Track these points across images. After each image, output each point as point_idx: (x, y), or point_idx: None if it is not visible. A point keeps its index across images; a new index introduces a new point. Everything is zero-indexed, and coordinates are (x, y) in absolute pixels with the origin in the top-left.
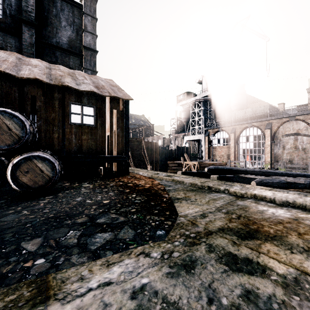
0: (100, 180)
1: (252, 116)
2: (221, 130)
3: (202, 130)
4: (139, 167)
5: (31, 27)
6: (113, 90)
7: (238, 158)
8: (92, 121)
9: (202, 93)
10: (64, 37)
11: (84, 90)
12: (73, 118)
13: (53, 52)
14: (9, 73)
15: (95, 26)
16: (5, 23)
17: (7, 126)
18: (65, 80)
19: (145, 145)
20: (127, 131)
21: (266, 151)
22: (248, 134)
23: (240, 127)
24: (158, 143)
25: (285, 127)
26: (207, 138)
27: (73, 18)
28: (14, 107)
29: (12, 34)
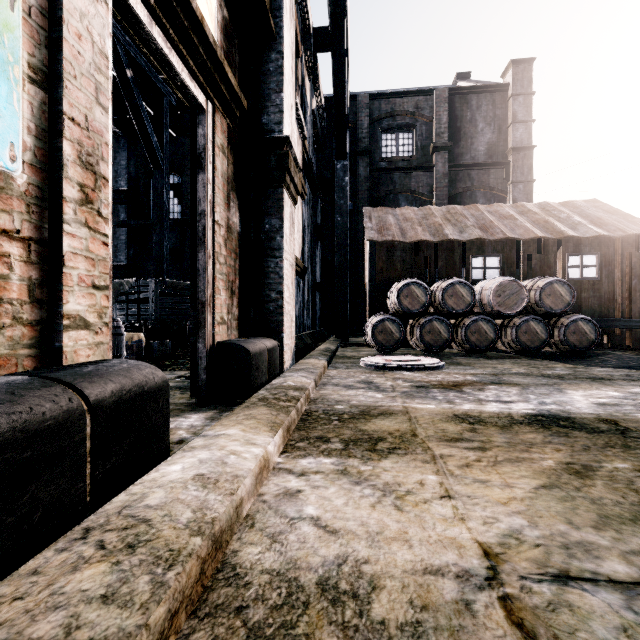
0: (622, 350)
1: None
2: None
3: None
4: None
5: (444, 152)
6: (621, 223)
7: None
8: (594, 273)
9: None
10: (480, 145)
11: (589, 236)
12: (569, 273)
13: (467, 173)
14: (516, 238)
15: (529, 108)
16: (416, 160)
17: (559, 293)
18: (558, 227)
19: None
20: None
21: None
22: None
23: None
24: None
25: None
26: None
27: (493, 111)
28: (512, 270)
29: (423, 170)
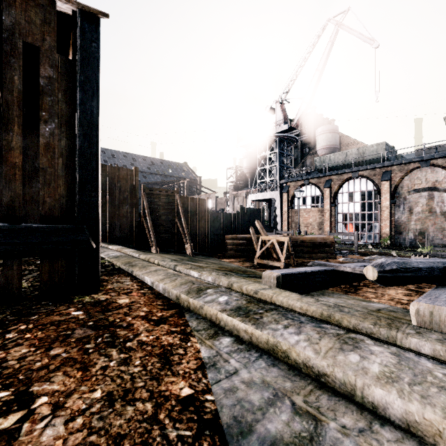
0: None
1: (357, 160)
2: (308, 182)
3: (275, 184)
4: (170, 247)
5: None
6: None
7: (336, 227)
8: None
9: (276, 128)
10: None
11: None
12: None
13: None
14: None
15: None
16: None
17: None
18: None
19: (182, 204)
20: (89, 134)
21: (383, 216)
22: (352, 189)
23: (340, 178)
24: (206, 201)
25: (413, 178)
26: (285, 196)
27: None
28: None
29: None
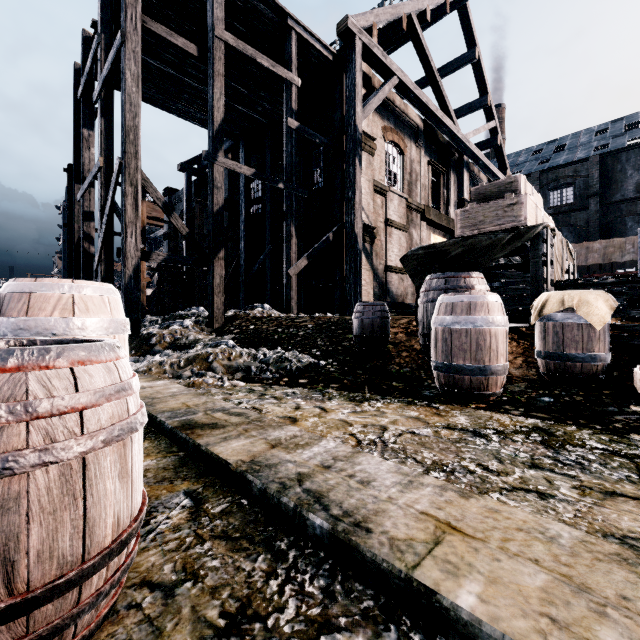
0: None
1: None
2: None
3: None
4: None
5: (596, 197)
6: None
7: None
8: None
9: None
10: (629, 186)
11: (624, 261)
12: None
13: (617, 207)
14: (583, 265)
15: None
16: (575, 204)
17: None
18: (613, 257)
19: None
20: None
21: None
22: None
23: None
24: None
25: None
26: None
27: None
28: None
29: (580, 210)
